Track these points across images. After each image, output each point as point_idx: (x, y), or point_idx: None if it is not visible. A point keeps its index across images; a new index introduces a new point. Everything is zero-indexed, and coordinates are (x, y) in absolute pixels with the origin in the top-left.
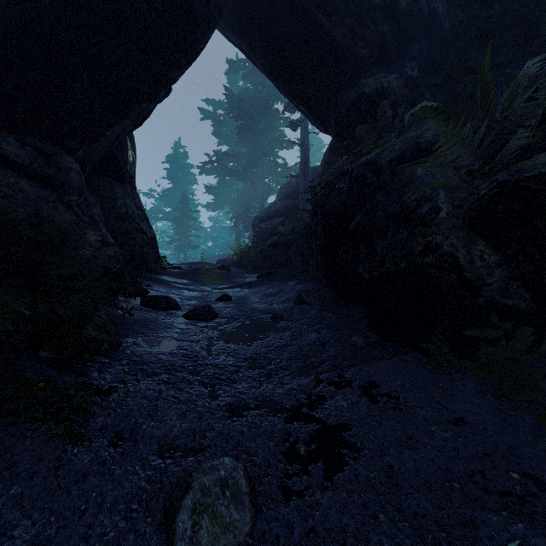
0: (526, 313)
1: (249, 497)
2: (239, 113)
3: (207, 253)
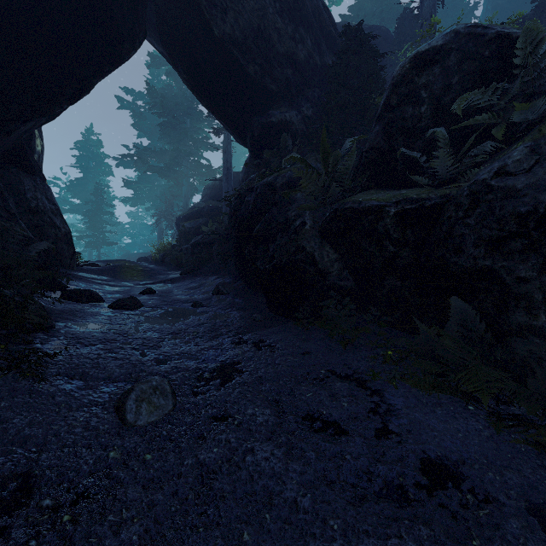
0: (351, 290)
1: (171, 394)
2: (162, 110)
3: (125, 251)
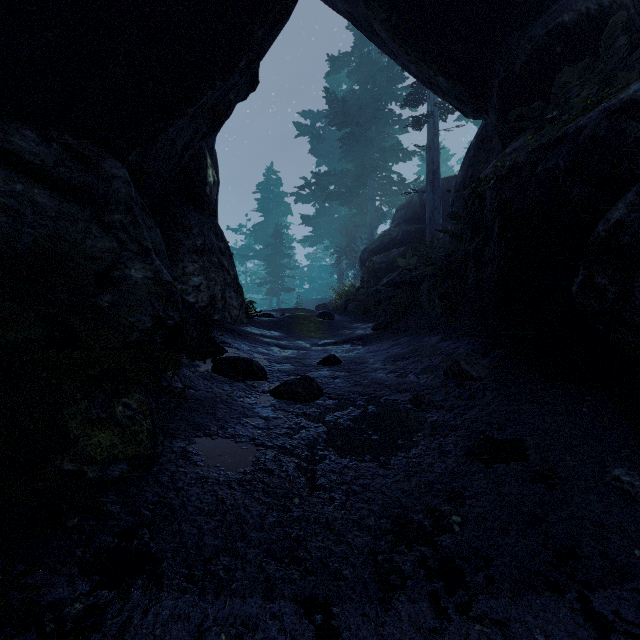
0: None
1: None
2: (343, 119)
3: (304, 297)
